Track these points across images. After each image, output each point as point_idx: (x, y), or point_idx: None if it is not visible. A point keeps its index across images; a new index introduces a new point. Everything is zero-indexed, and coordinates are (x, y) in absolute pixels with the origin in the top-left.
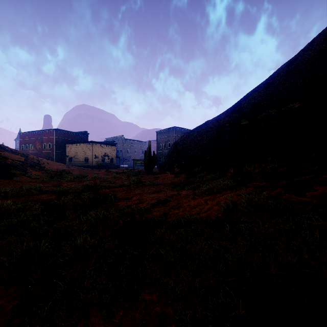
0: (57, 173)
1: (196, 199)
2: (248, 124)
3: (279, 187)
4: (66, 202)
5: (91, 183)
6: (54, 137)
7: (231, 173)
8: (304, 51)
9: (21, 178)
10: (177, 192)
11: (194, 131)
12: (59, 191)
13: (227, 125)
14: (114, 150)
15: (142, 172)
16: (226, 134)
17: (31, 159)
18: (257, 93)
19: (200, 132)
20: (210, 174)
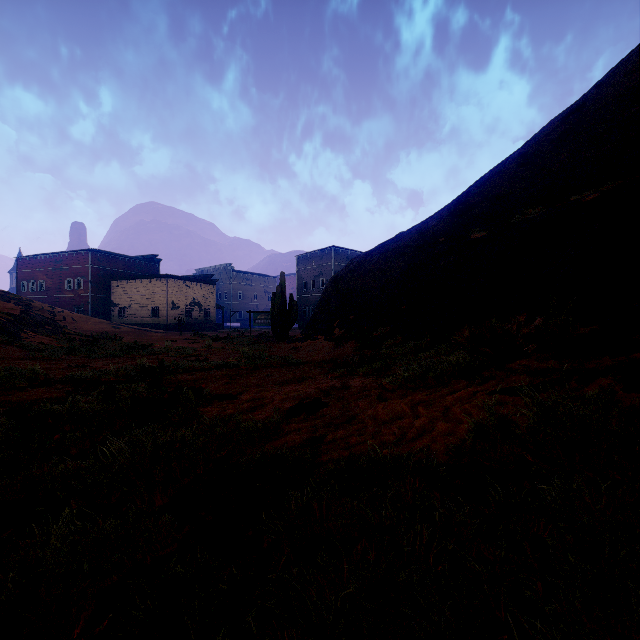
0: (88, 340)
1: (388, 399)
2: (486, 237)
3: (601, 373)
4: (78, 409)
5: (155, 361)
6: (88, 267)
7: (464, 339)
8: (598, 89)
9: (4, 349)
10: (340, 382)
11: (373, 254)
12: (78, 379)
13: (441, 240)
14: (212, 293)
15: (267, 338)
16: (441, 259)
17: (38, 311)
18: (502, 175)
19: (386, 255)
20: (409, 342)
